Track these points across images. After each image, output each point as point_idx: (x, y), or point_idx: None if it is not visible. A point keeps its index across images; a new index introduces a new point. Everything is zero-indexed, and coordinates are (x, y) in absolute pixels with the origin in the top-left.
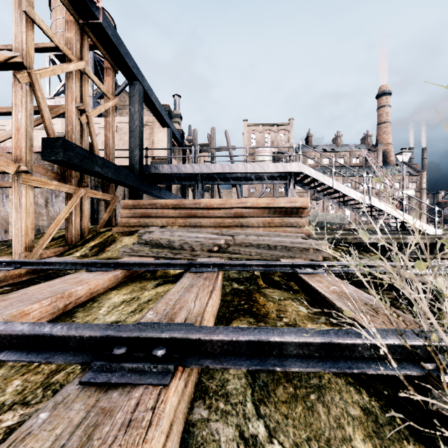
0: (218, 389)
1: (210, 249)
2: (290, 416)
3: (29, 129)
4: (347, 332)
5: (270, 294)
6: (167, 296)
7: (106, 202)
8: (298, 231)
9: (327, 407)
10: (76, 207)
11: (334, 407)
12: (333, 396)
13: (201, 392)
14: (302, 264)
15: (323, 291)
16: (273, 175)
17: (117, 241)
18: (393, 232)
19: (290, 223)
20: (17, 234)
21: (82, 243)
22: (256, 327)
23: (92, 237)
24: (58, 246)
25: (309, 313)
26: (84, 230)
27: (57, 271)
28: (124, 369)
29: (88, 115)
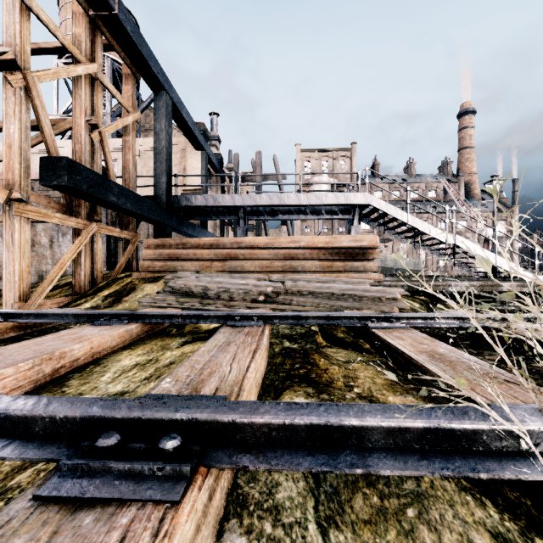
0: (263, 499)
1: (254, 299)
2: None
3: (25, 147)
4: (462, 411)
5: (333, 355)
6: (194, 357)
7: (125, 241)
8: (365, 277)
9: (437, 531)
10: (86, 247)
11: (448, 531)
12: (442, 511)
13: (237, 504)
14: (375, 315)
15: (407, 351)
16: (333, 208)
17: (137, 289)
18: (482, 279)
19: (355, 267)
20: (9, 279)
21: (94, 292)
22: (321, 403)
23: (107, 285)
24: (63, 295)
25: (389, 381)
26: (96, 276)
27: (56, 325)
28: (110, 472)
29: (101, 132)
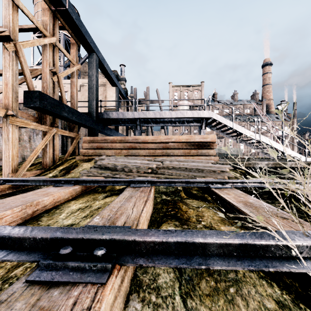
0: (151, 283)
1: (145, 171)
2: (214, 309)
3: (15, 85)
4: (260, 234)
5: (190, 203)
6: (112, 204)
7: (72, 138)
8: (208, 158)
9: (246, 300)
10: (50, 141)
11: (252, 300)
12: (249, 289)
13: (136, 285)
14: (214, 181)
15: (232, 201)
16: (190, 119)
17: (79, 165)
18: (275, 160)
19: (203, 153)
20: (6, 160)
21: (54, 167)
22: (182, 230)
23: (61, 163)
24: (36, 169)
25: (221, 218)
26: (55, 158)
27: (33, 186)
28: (67, 267)
29: (58, 76)
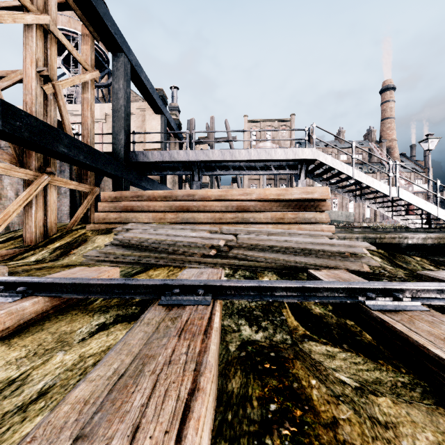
0: None
1: (205, 253)
2: None
3: None
4: None
5: (327, 364)
6: None
7: (84, 194)
8: (317, 228)
9: None
10: (37, 198)
11: None
12: None
13: None
14: (369, 287)
15: None
16: (281, 164)
17: (88, 241)
18: (420, 230)
19: (307, 219)
20: None
21: (45, 244)
22: None
23: (60, 236)
24: (12, 247)
25: None
26: (49, 227)
27: None
28: None
29: (55, 85)
